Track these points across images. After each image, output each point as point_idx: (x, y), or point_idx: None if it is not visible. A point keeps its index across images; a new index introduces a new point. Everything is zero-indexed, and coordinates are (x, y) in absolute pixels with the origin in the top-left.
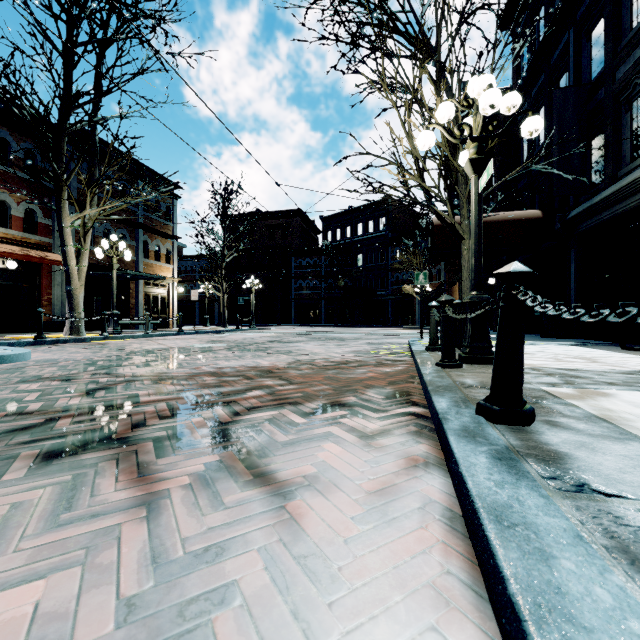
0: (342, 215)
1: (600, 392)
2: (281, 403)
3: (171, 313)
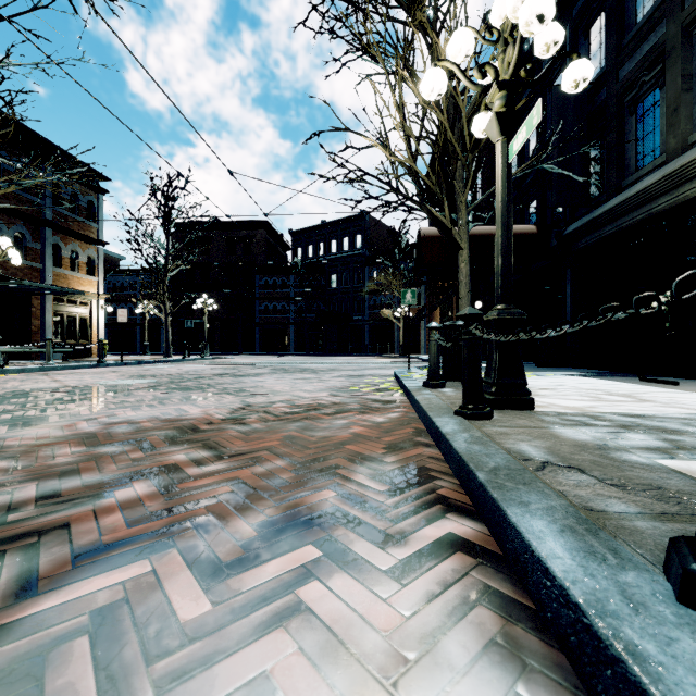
0: (314, 230)
1: None
2: (174, 523)
3: (95, 339)
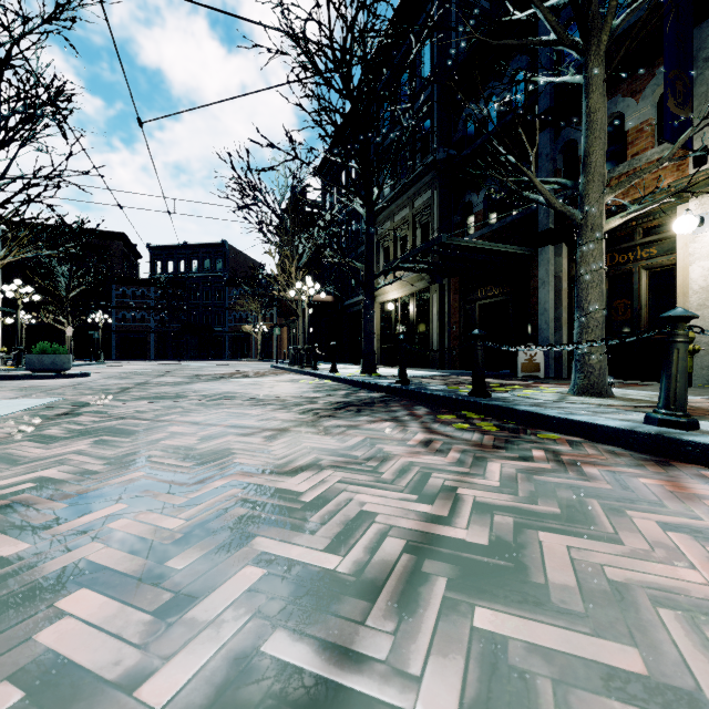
0: (175, 248)
1: None
2: (265, 375)
3: None
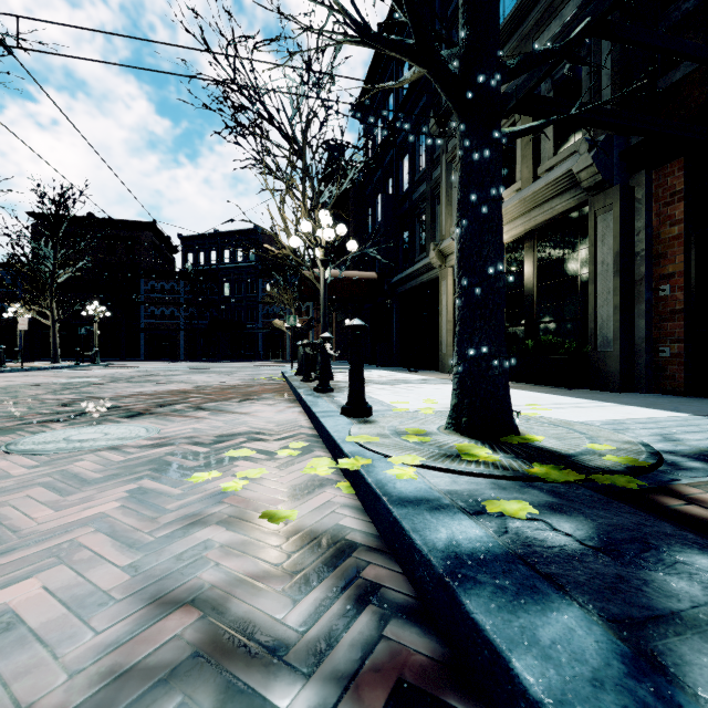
0: (206, 237)
1: (367, 386)
2: (217, 401)
3: None
